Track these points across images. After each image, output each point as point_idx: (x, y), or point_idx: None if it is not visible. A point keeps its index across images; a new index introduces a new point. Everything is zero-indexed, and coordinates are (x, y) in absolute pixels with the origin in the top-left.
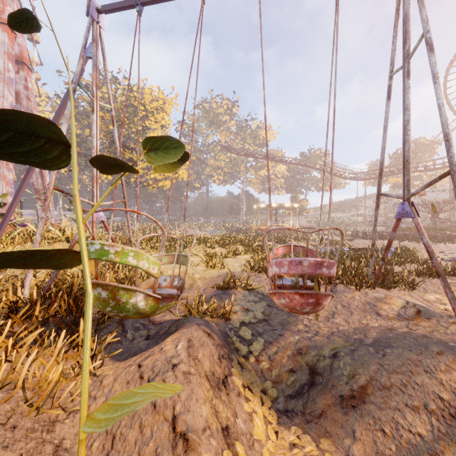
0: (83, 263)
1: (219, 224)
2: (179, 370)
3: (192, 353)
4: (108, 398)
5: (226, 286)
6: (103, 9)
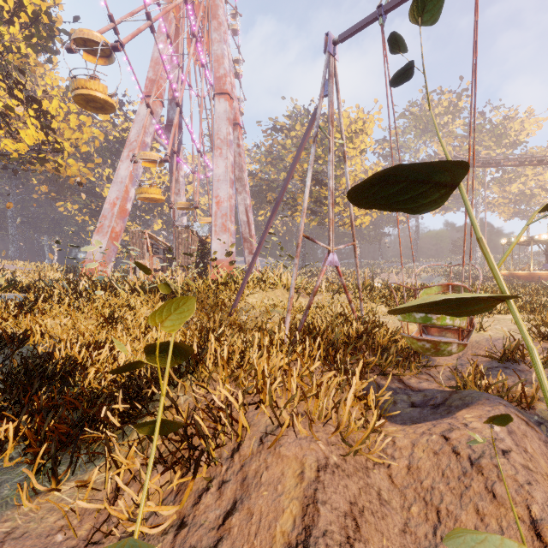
0: (513, 313)
1: (438, 268)
2: (514, 460)
3: (517, 441)
4: (412, 463)
5: (506, 358)
6: (340, 39)
